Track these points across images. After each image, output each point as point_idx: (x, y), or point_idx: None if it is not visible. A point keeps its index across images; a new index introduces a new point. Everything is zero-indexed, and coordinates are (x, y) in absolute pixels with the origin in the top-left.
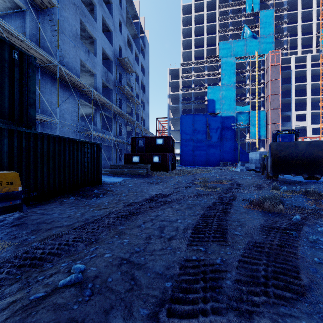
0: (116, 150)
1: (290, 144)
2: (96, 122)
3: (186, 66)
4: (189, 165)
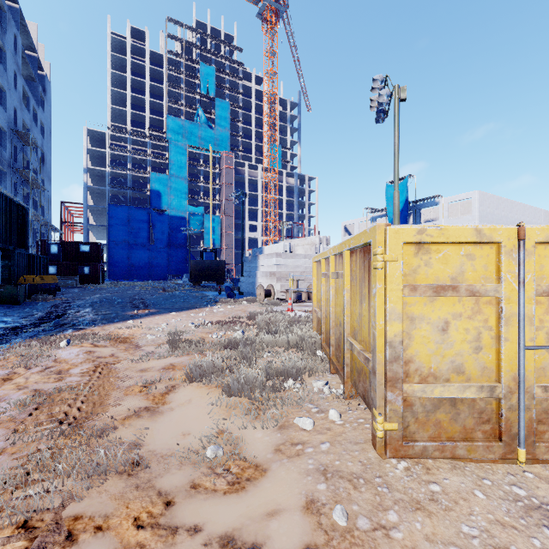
0: None
1: (201, 261)
2: None
3: (118, 134)
4: (123, 279)
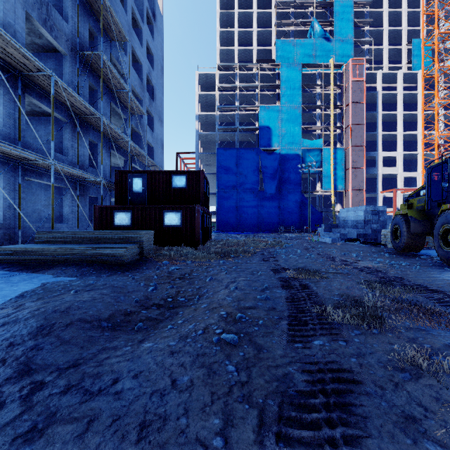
0: (81, 199)
1: None
2: (0, 117)
3: (227, 72)
4: (231, 230)
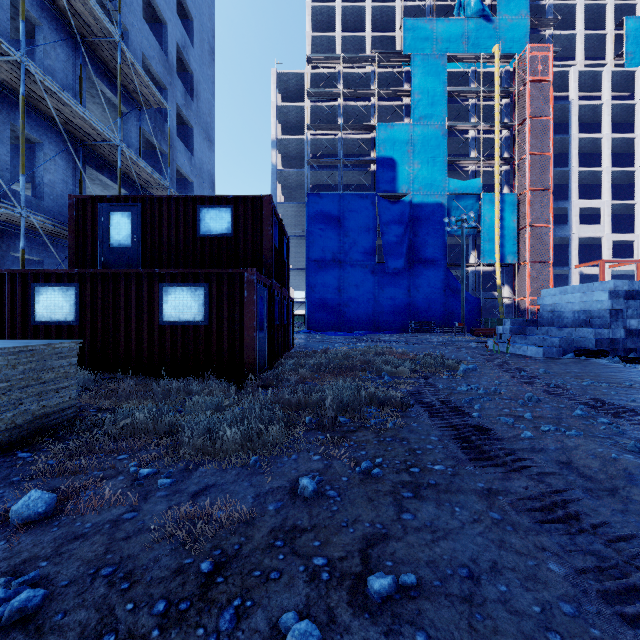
0: None
1: None
2: None
3: (323, 69)
4: (330, 329)
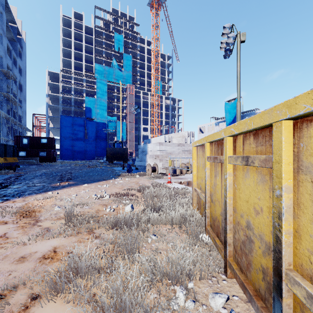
0: None
1: (113, 148)
2: None
3: (66, 74)
4: (69, 159)
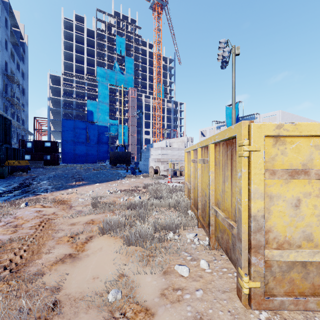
0: None
1: (116, 152)
2: None
3: (68, 77)
4: (71, 162)
